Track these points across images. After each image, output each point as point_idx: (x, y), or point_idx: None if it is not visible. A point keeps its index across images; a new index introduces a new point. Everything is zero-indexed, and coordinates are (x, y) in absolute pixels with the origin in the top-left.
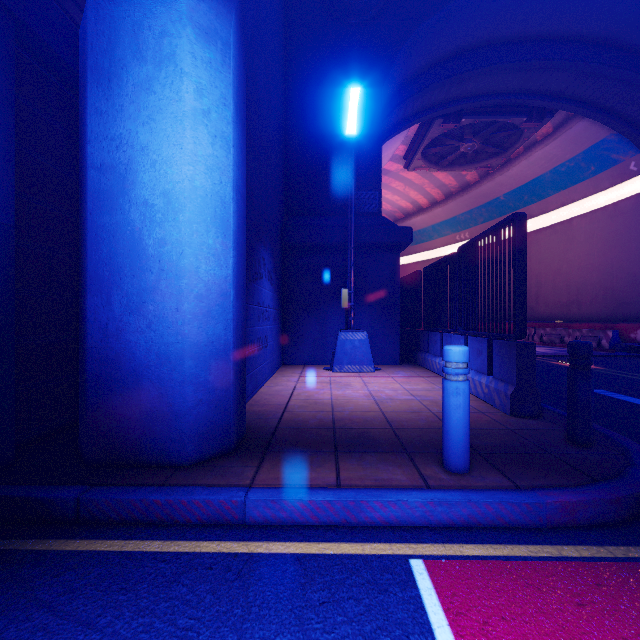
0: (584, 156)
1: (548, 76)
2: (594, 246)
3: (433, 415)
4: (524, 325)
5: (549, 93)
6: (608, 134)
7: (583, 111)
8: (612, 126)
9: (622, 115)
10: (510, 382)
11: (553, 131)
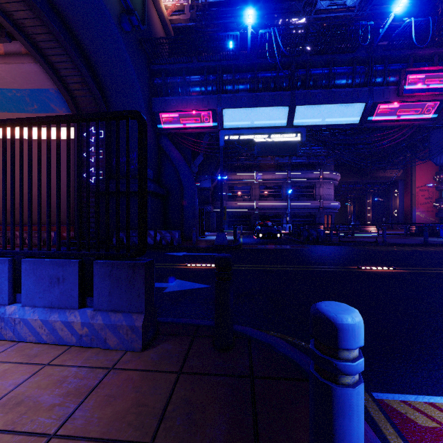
0: (30, 93)
1: (14, 0)
2: (35, 167)
3: (71, 442)
4: (146, 241)
5: (11, 17)
6: (51, 87)
7: (38, 57)
8: (56, 83)
9: (63, 80)
10: (134, 310)
11: (5, 55)
